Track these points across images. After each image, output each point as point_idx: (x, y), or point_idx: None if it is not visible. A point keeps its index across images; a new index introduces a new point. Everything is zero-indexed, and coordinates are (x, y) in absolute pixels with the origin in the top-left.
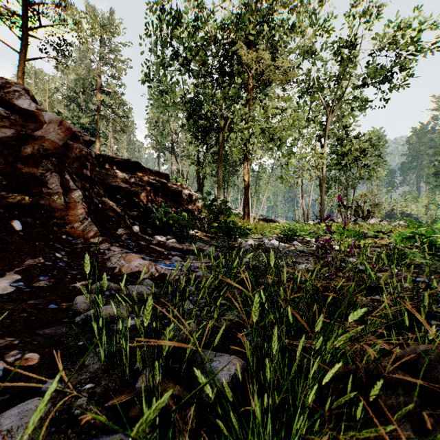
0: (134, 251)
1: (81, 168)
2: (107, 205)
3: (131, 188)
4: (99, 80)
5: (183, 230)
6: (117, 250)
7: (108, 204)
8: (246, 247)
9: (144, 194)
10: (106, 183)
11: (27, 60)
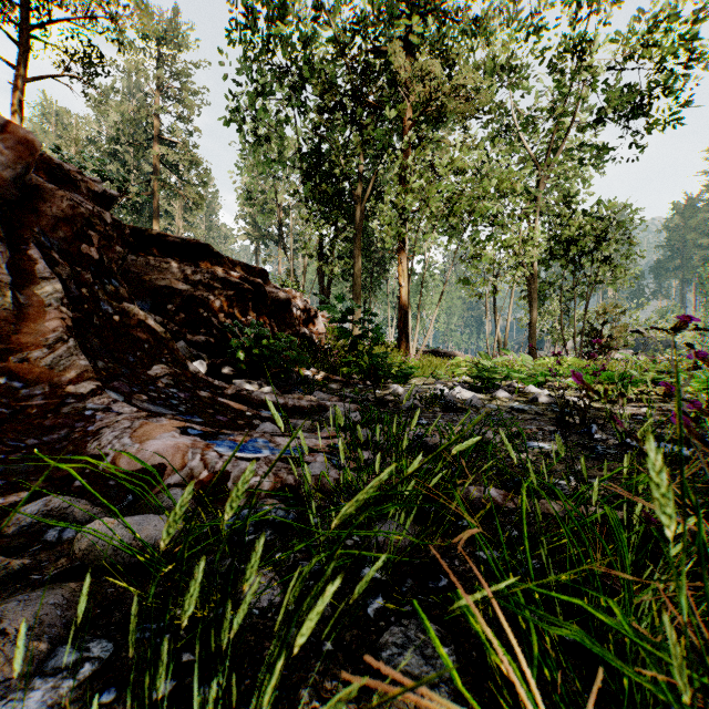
0: (179, 412)
1: (76, 242)
2: (133, 318)
3: (195, 292)
4: (158, 122)
5: (291, 369)
6: (127, 411)
7: (136, 316)
8: (410, 402)
9: (219, 303)
10: (147, 282)
11: (29, 79)
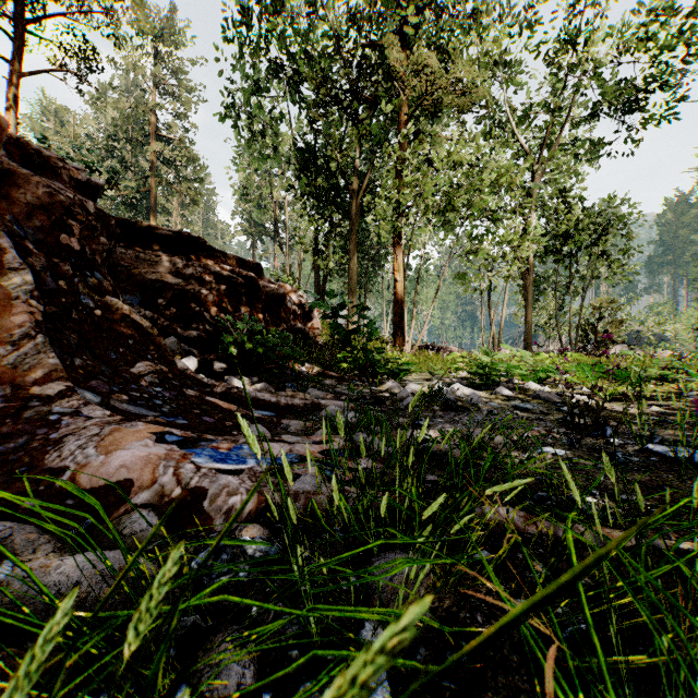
0: (162, 413)
1: (54, 231)
2: (116, 313)
3: (187, 286)
4: (154, 118)
5: (285, 365)
6: (98, 415)
7: (120, 310)
8: (408, 400)
9: (211, 297)
10: (137, 276)
11: (24, 74)
